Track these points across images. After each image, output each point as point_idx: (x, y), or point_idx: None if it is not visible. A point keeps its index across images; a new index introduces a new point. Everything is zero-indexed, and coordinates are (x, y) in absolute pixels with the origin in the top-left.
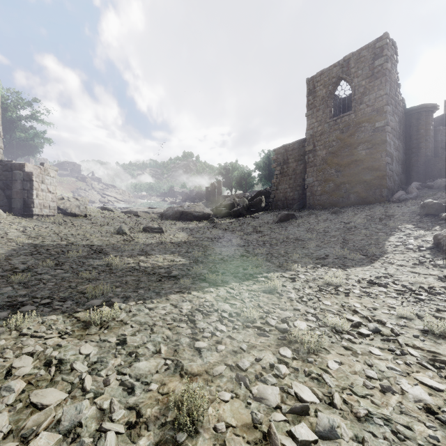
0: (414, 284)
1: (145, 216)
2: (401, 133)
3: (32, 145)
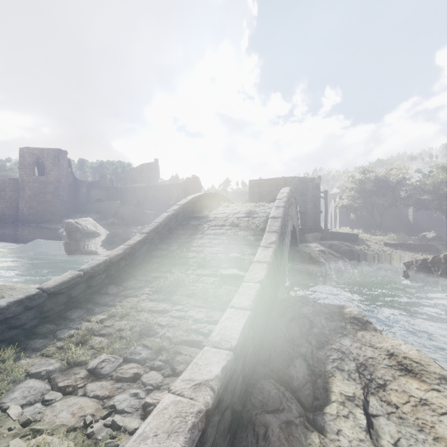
0: None
1: None
2: (72, 190)
3: None
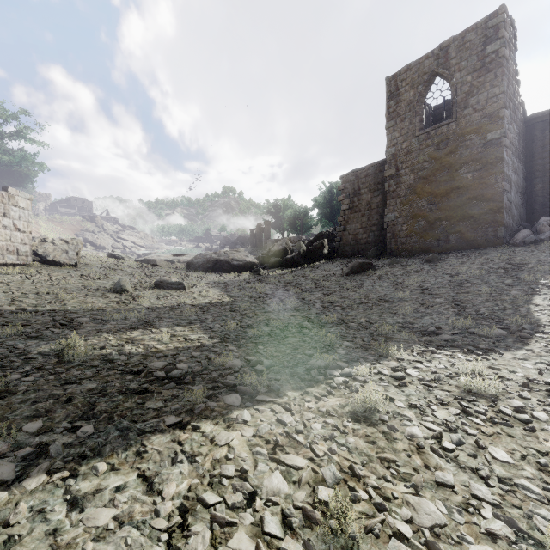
0: None
1: (167, 266)
2: (521, 150)
3: (22, 173)
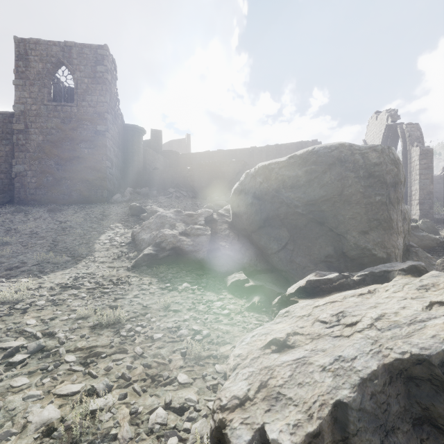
0: (107, 278)
1: None
2: (121, 143)
3: None
